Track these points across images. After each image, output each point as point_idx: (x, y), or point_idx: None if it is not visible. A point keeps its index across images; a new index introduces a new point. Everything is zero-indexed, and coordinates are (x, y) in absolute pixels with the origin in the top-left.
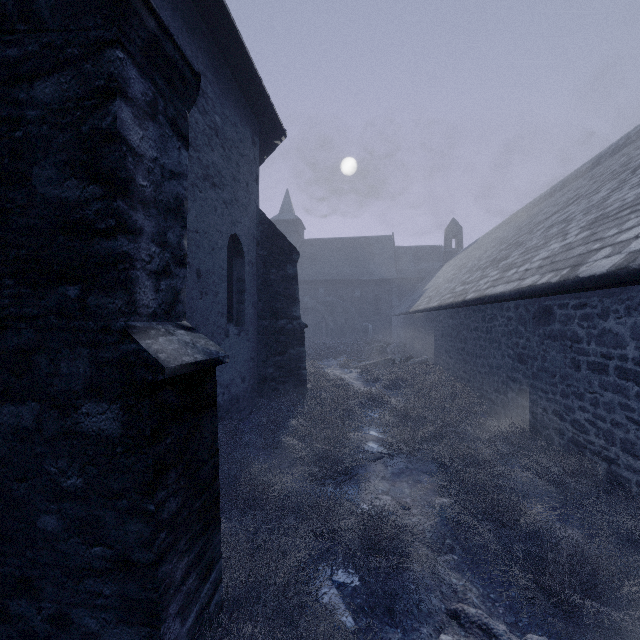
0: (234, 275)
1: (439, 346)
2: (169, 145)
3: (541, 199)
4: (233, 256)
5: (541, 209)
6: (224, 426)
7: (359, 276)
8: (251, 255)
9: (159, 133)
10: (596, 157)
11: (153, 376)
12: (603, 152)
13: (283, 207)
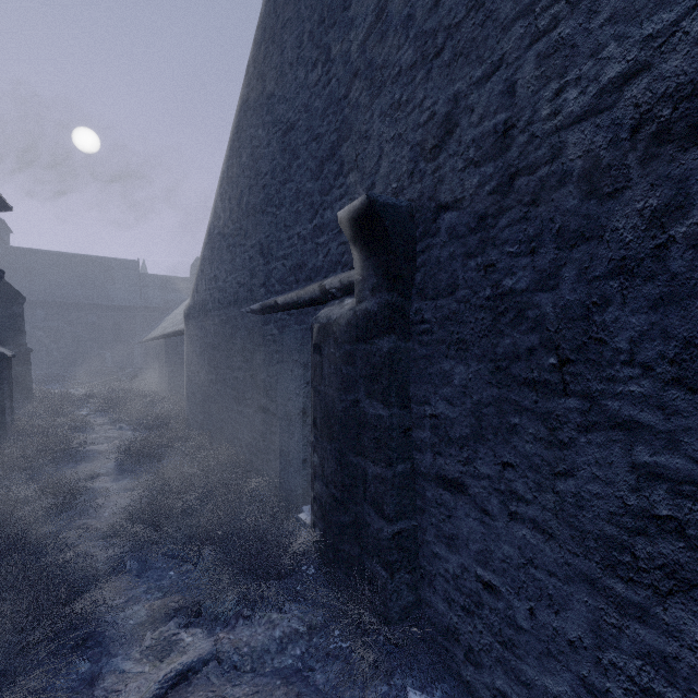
0: None
1: (156, 366)
2: None
3: None
4: None
5: None
6: None
7: (95, 300)
8: None
9: None
10: None
11: (4, 357)
12: None
13: None
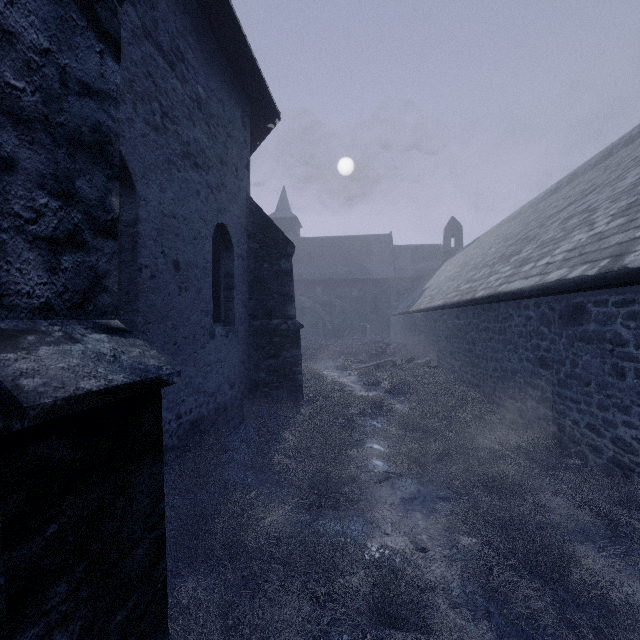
0: (222, 270)
1: (443, 347)
2: (79, 40)
3: (546, 194)
4: (220, 248)
5: (548, 204)
6: (207, 441)
7: (357, 275)
8: (241, 248)
9: (55, 12)
10: (607, 149)
11: (4, 422)
12: (615, 143)
13: (279, 205)
